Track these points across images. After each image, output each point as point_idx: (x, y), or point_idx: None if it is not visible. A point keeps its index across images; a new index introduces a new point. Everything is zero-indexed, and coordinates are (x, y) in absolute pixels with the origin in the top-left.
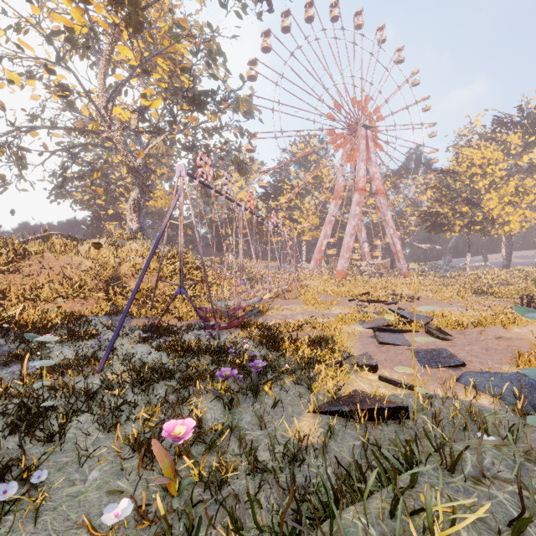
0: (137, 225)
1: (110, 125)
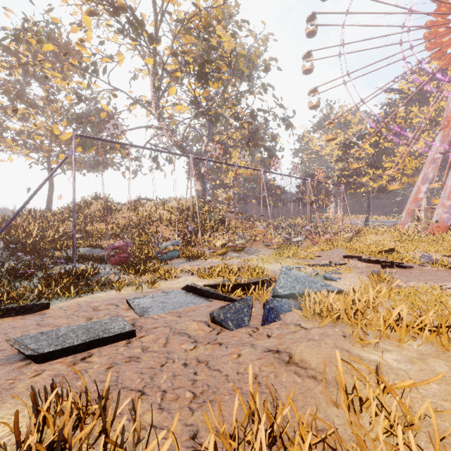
0: (201, 188)
1: (159, 118)
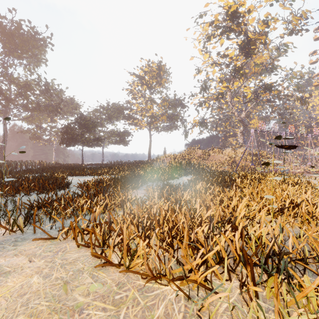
0: (242, 140)
1: (232, 107)
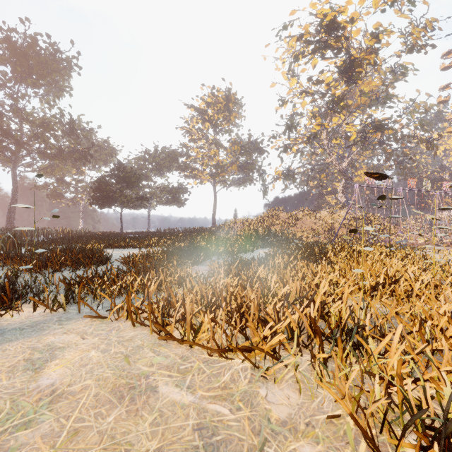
0: (344, 200)
1: (329, 153)
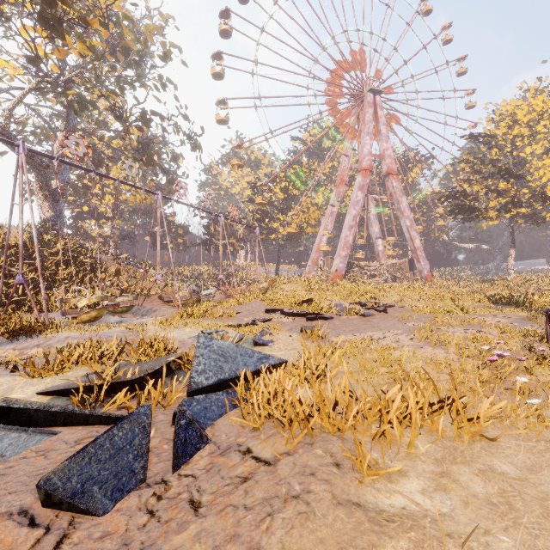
0: (51, 213)
1: None
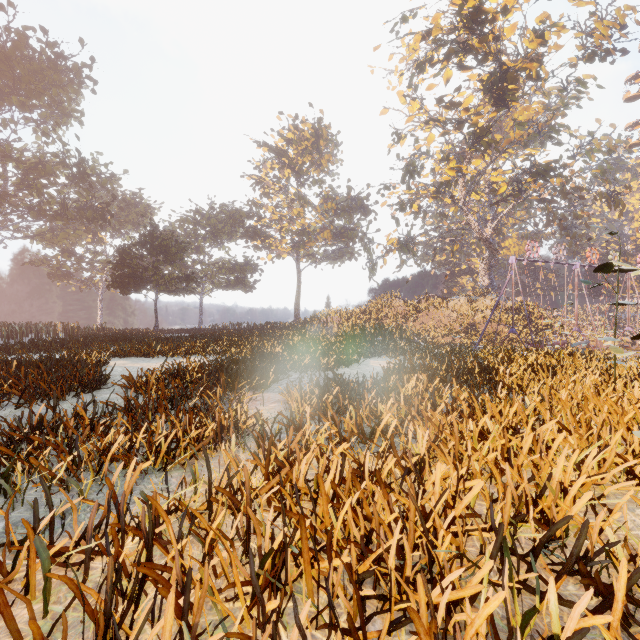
0: (488, 282)
1: (467, 213)
